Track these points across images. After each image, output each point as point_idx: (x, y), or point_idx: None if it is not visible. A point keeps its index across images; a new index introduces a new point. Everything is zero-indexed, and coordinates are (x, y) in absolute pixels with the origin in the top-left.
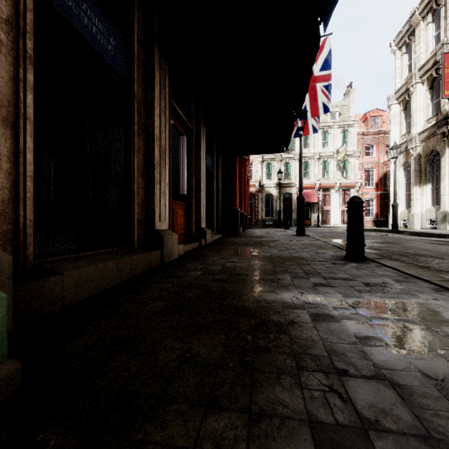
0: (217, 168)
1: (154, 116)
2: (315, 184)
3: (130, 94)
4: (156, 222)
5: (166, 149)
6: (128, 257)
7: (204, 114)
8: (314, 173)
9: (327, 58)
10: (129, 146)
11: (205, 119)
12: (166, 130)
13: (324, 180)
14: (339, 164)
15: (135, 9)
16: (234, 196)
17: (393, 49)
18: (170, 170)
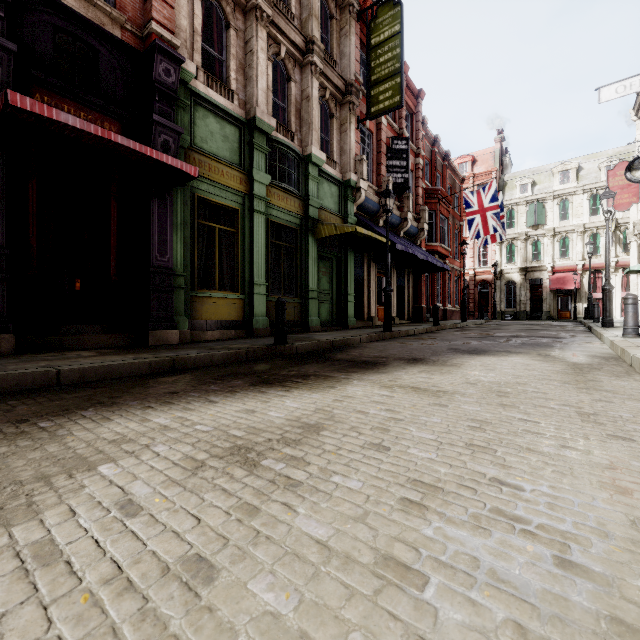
0: (408, 282)
1: (370, 282)
2: (576, 266)
3: (364, 280)
4: (371, 313)
5: (374, 290)
6: (364, 322)
7: (394, 262)
8: (576, 251)
9: (494, 194)
10: (364, 293)
11: (395, 266)
12: (374, 284)
13: (592, 259)
14: (618, 236)
15: (365, 256)
16: (420, 298)
17: (632, 119)
18: (376, 296)
